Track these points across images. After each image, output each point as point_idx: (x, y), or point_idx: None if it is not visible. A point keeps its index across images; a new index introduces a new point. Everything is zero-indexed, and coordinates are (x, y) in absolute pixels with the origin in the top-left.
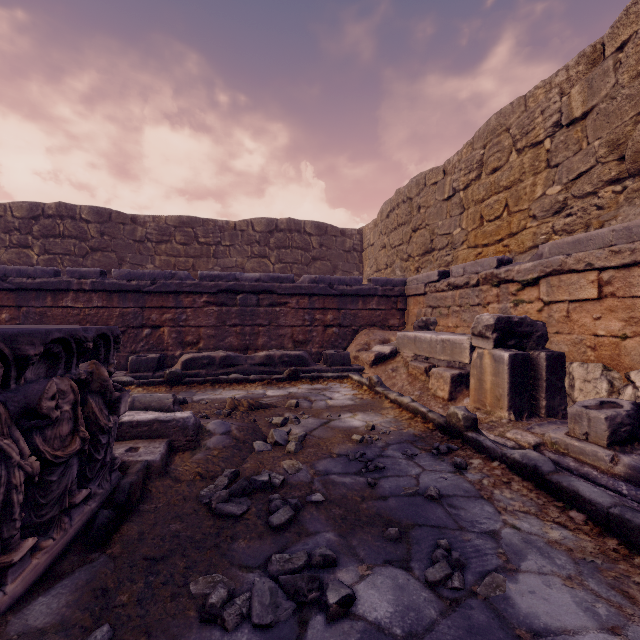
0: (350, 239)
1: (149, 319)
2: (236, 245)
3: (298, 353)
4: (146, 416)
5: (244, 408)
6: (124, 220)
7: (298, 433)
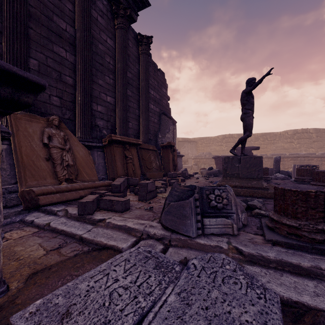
0: None
1: None
2: (280, 139)
3: None
4: None
5: None
6: None
7: None
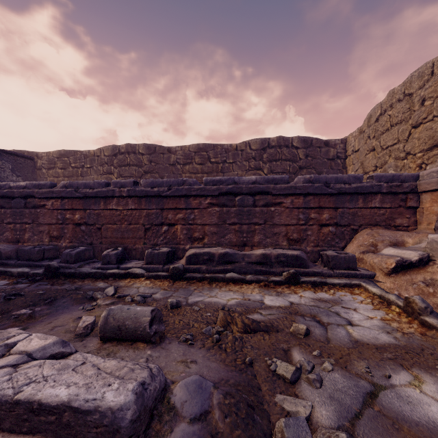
0: (333, 148)
1: (166, 218)
2: (237, 162)
3: (295, 253)
4: (57, 392)
5: (237, 328)
6: (163, 151)
7: (332, 436)
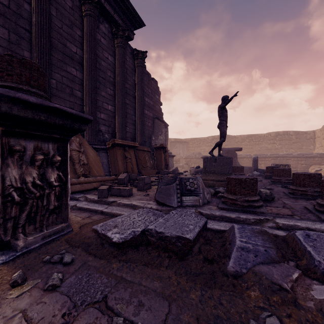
0: (309, 135)
1: (259, 163)
2: (264, 141)
3: (295, 169)
4: None
5: None
6: (232, 137)
7: None
